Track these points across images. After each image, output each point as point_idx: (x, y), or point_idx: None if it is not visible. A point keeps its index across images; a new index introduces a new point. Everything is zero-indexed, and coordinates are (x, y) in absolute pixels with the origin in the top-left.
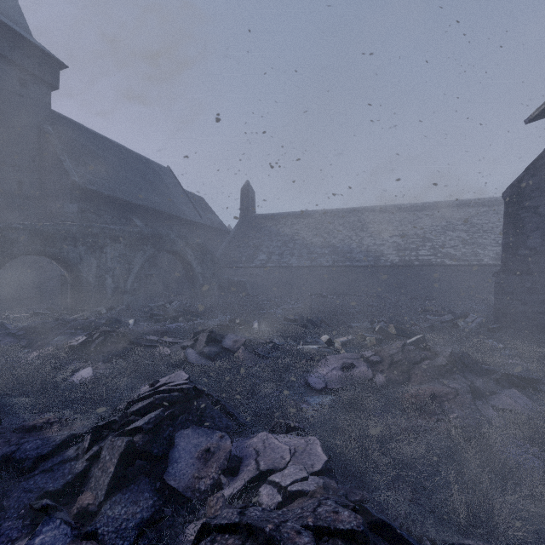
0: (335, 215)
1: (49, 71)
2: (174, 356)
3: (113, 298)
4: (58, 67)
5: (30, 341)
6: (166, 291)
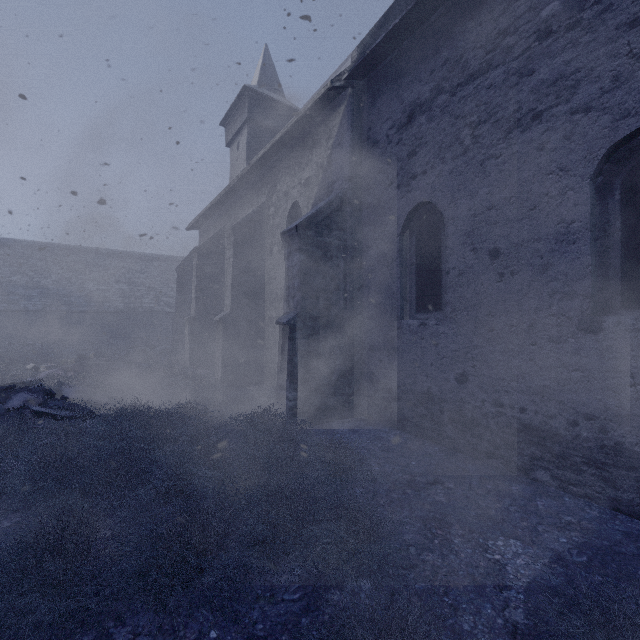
0: (47, 250)
1: None
2: None
3: None
4: None
5: None
6: None
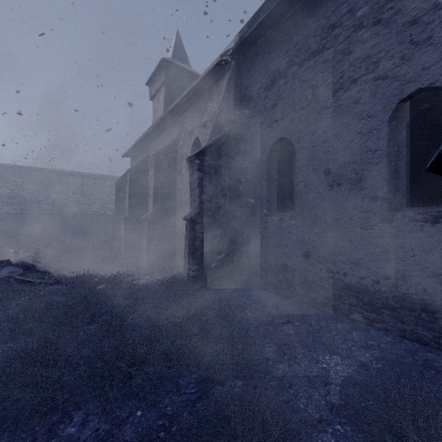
0: (23, 171)
1: None
2: None
3: None
4: None
5: None
6: None
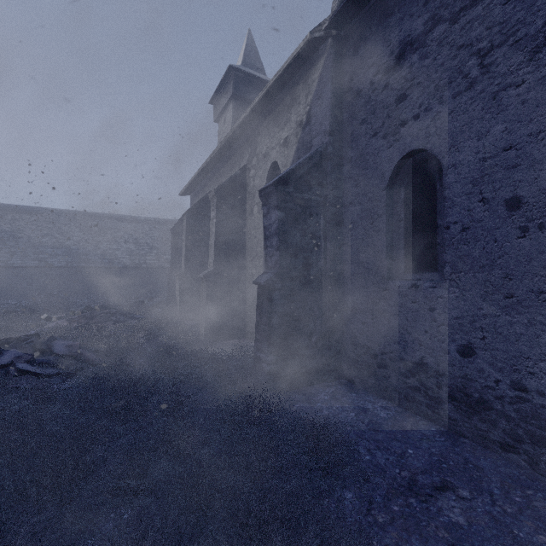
0: (71, 216)
1: None
2: None
3: None
4: None
5: None
6: None
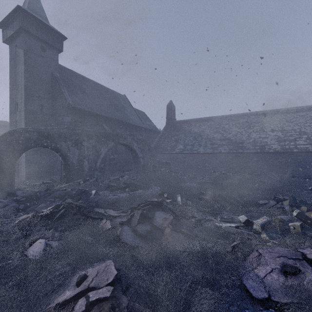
0: (229, 118)
1: (57, 41)
2: (113, 231)
3: (88, 173)
4: (62, 39)
5: (26, 205)
6: (122, 168)
